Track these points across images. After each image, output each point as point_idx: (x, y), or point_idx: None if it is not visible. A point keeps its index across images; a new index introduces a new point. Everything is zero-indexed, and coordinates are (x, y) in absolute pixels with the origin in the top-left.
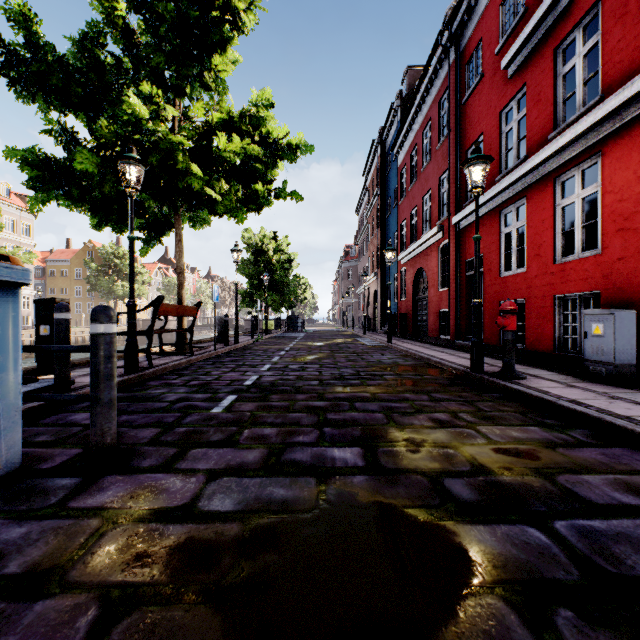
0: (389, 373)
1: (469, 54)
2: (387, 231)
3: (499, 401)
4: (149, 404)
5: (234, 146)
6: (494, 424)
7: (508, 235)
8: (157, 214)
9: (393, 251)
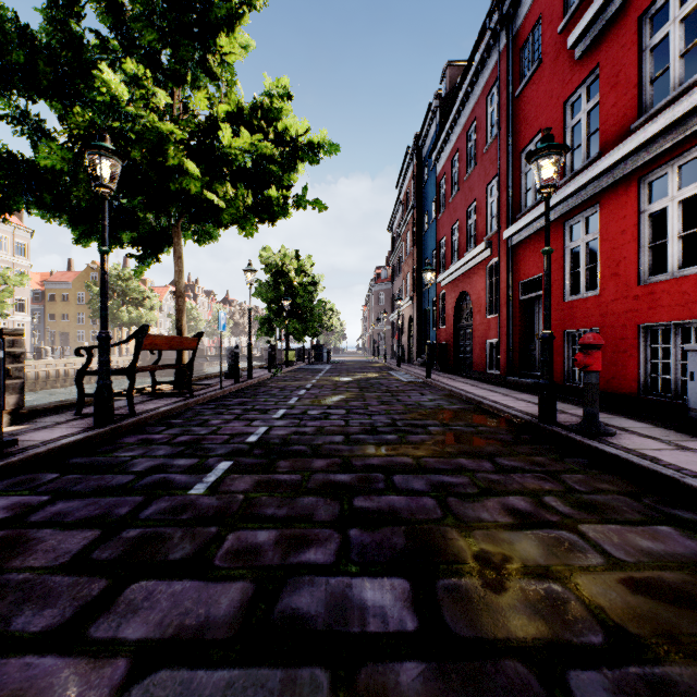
0: (433, 423)
1: (524, 37)
2: (424, 250)
3: (591, 472)
4: (106, 478)
5: (241, 141)
6: (602, 520)
7: (574, 251)
8: (154, 227)
9: (433, 271)
